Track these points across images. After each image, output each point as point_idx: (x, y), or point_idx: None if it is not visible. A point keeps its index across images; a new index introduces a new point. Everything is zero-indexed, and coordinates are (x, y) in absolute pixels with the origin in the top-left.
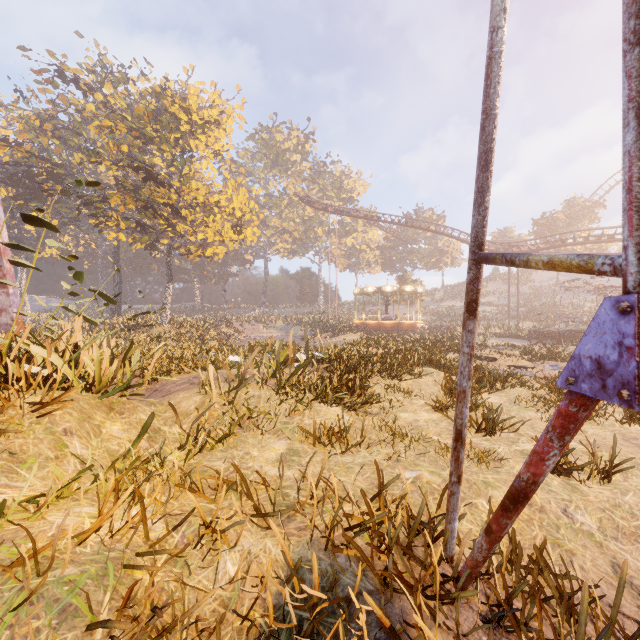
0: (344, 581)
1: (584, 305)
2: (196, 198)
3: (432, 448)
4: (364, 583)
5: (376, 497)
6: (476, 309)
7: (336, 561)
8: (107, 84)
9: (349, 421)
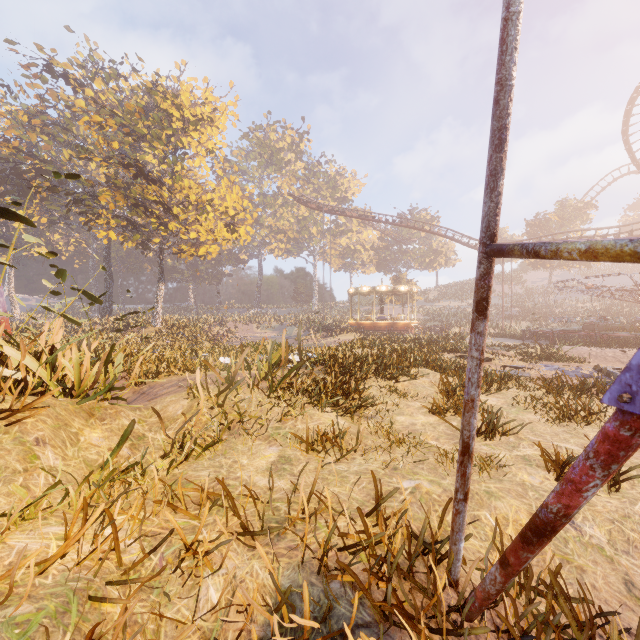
0: (339, 611)
1: (576, 305)
2: (188, 196)
3: (430, 454)
4: (361, 613)
5: (373, 511)
6: (487, 308)
7: (330, 588)
8: (97, 80)
9: (344, 425)
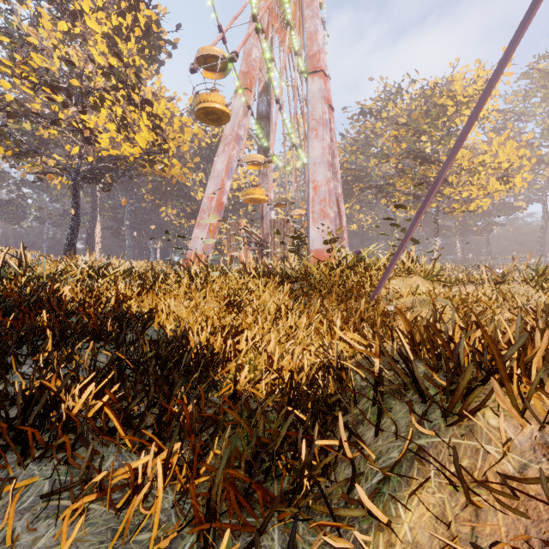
0: None
1: None
2: (460, 164)
3: None
4: None
5: None
6: None
7: None
8: (389, 104)
9: None
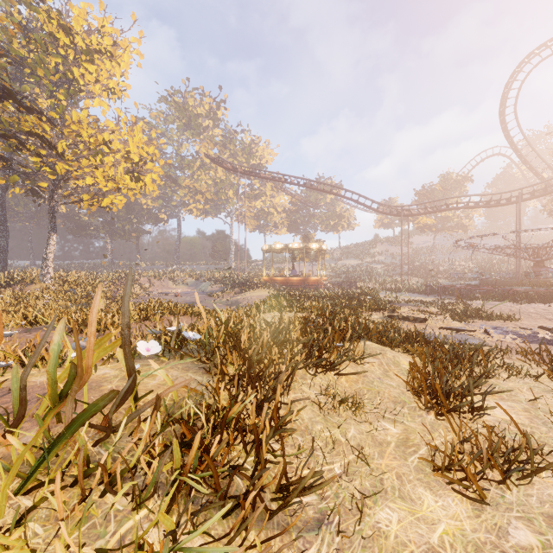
0: None
1: (455, 263)
2: (81, 135)
3: None
4: None
5: None
6: None
7: None
8: None
9: None
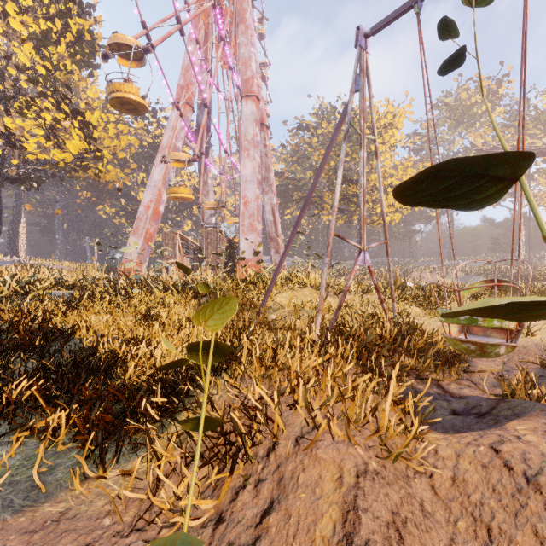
0: None
1: None
2: (375, 184)
3: None
4: None
5: None
6: (388, 254)
7: None
8: (323, 123)
9: (415, 311)
